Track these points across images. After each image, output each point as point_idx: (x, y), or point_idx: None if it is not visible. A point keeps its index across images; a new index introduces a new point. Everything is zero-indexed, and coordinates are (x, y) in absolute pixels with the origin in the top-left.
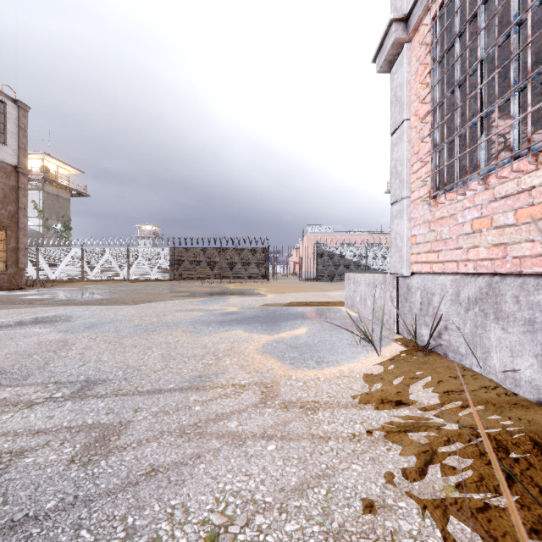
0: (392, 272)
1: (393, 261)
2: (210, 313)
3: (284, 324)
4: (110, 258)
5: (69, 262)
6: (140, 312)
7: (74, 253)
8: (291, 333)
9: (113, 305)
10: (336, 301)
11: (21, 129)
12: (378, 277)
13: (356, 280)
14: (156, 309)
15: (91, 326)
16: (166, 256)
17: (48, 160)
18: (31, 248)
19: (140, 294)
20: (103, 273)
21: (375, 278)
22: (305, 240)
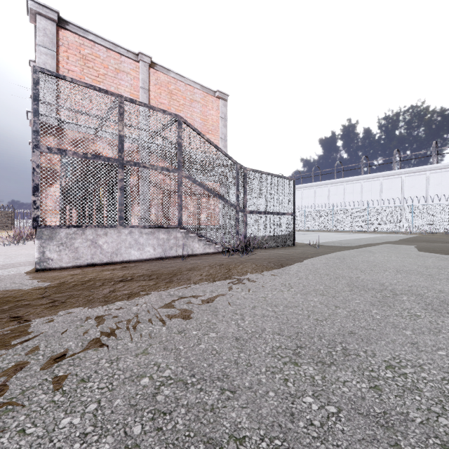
0: None
1: None
2: None
3: None
4: None
5: None
6: None
7: None
8: None
9: None
10: None
11: None
12: None
13: None
14: None
15: None
16: None
17: None
18: None
19: None
20: None
21: None
22: None
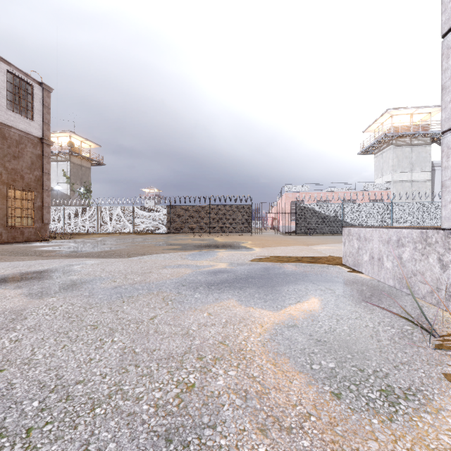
0: (446, 227)
1: (448, 211)
2: (198, 271)
3: (285, 291)
4: (119, 215)
5: (88, 218)
6: (127, 268)
7: (92, 211)
8: (301, 307)
9: (109, 257)
10: (329, 257)
11: (45, 107)
12: (407, 233)
13: (363, 236)
14: (144, 264)
15: (68, 286)
16: (164, 212)
17: (74, 137)
18: (59, 207)
19: (137, 246)
20: (114, 227)
21: (402, 234)
22: (283, 198)
